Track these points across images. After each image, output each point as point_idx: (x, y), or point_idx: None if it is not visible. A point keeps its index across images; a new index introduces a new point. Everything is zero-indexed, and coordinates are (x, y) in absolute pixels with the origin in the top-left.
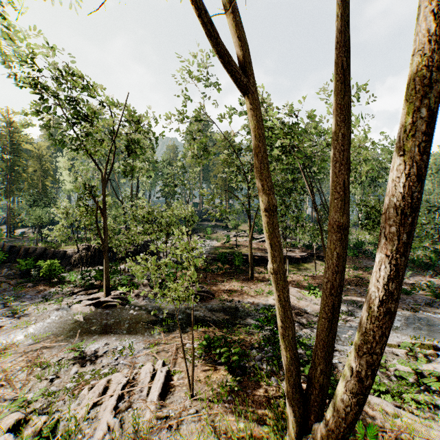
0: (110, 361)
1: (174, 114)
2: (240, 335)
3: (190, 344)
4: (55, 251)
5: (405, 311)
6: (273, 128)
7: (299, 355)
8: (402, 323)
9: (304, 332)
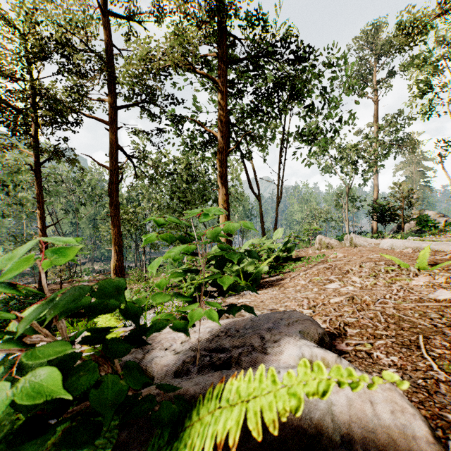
0: None
1: None
2: None
3: None
4: None
5: None
6: None
7: None
8: None
9: None
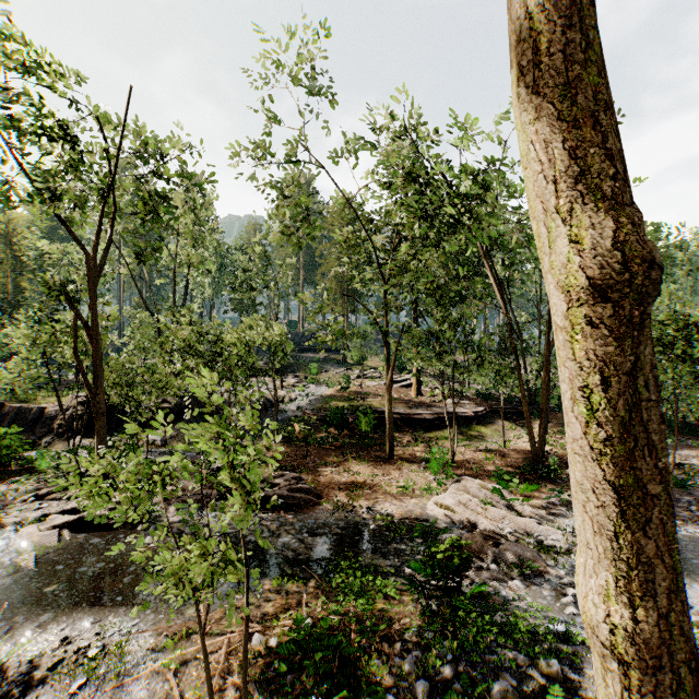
0: (57, 698)
1: (246, 148)
2: (376, 601)
3: (261, 633)
4: (22, 409)
5: (689, 525)
6: (433, 177)
7: (516, 667)
8: (697, 556)
9: (514, 593)
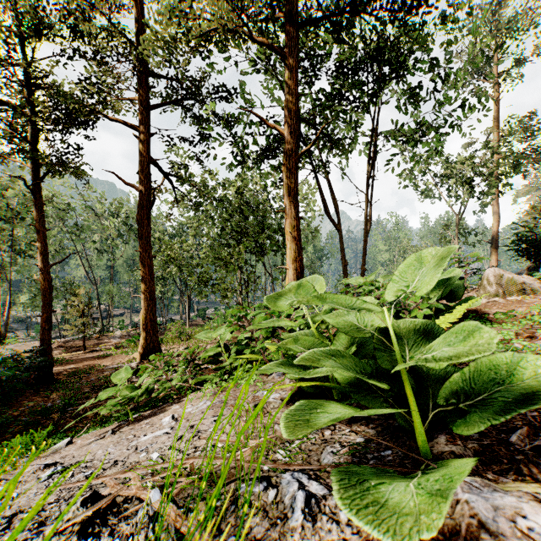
0: None
1: None
2: None
3: None
4: None
5: None
6: None
7: None
8: None
9: None
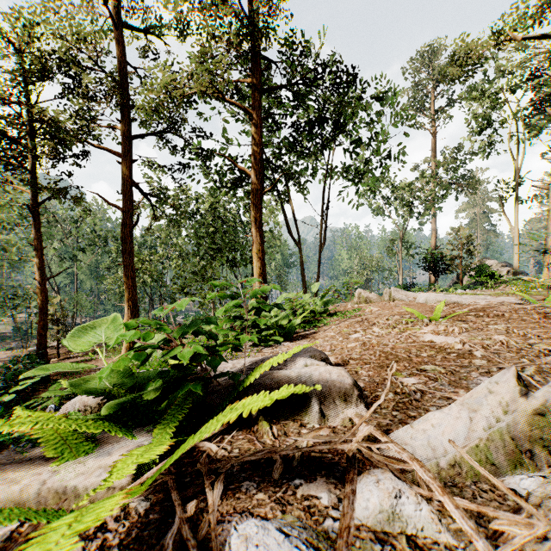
0: None
1: None
2: None
3: None
4: None
5: None
6: None
7: None
8: None
9: None
